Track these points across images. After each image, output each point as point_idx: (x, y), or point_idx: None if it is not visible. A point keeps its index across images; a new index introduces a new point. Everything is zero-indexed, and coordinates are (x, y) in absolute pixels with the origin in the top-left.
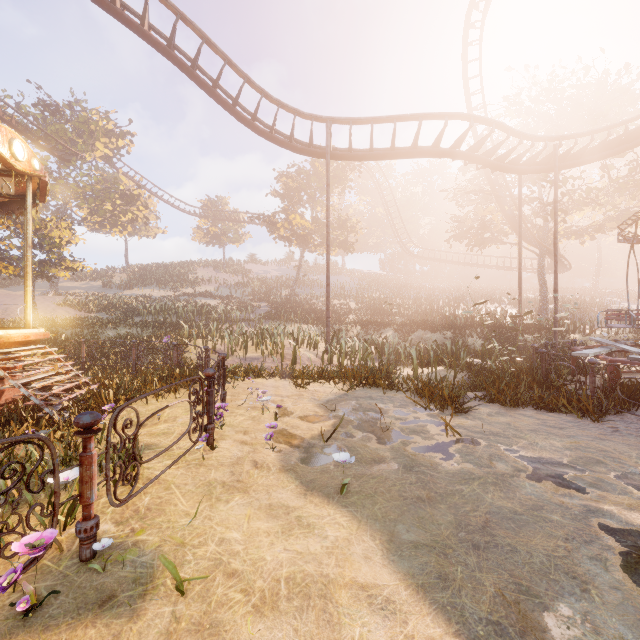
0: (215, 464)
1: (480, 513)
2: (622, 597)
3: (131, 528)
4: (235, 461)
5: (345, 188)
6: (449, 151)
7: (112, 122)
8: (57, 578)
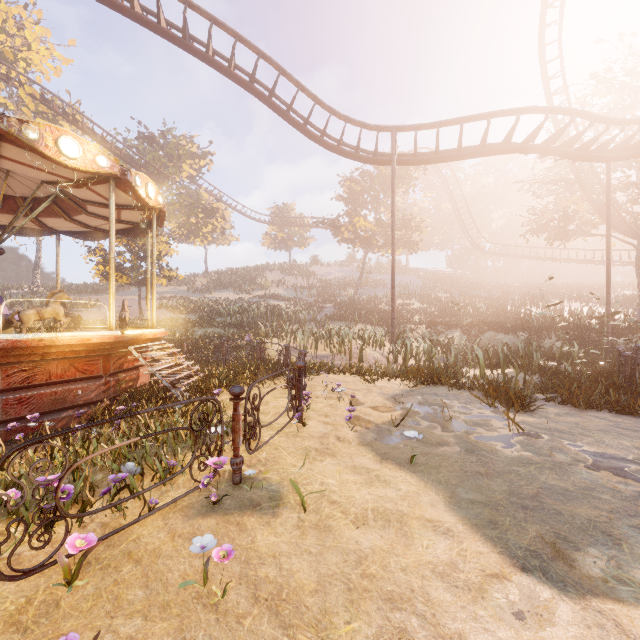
0: (307, 436)
1: (532, 487)
2: None
3: (259, 470)
4: (322, 435)
5: (409, 187)
6: (521, 146)
7: (196, 145)
8: (222, 491)
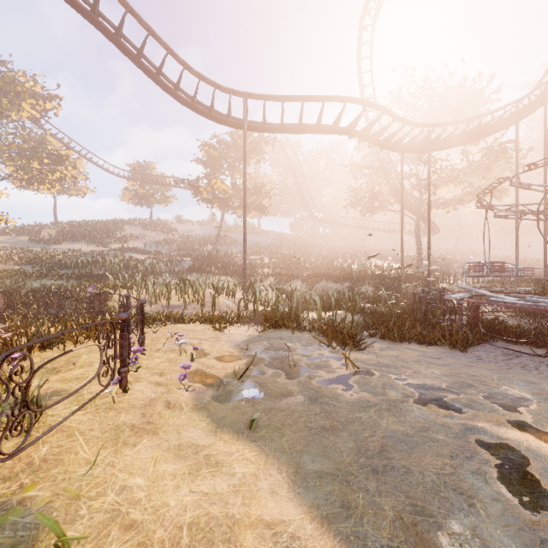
0: (126, 407)
1: (377, 438)
2: (502, 508)
3: (19, 484)
4: (147, 403)
5: (260, 159)
6: (347, 129)
7: (39, 85)
8: None
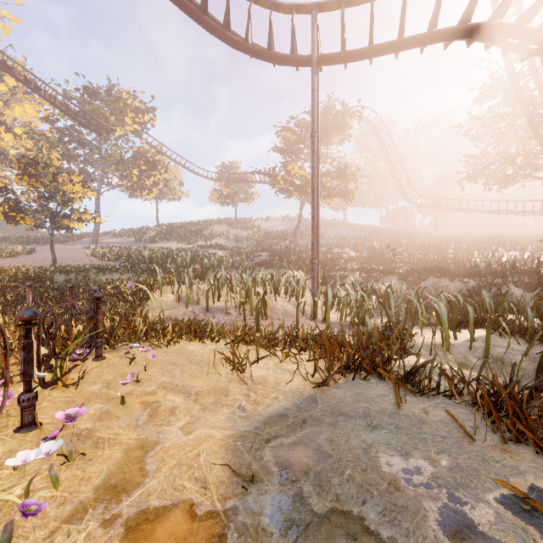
0: None
1: None
2: None
3: None
4: None
5: (344, 137)
6: (486, 24)
7: (138, 99)
8: None
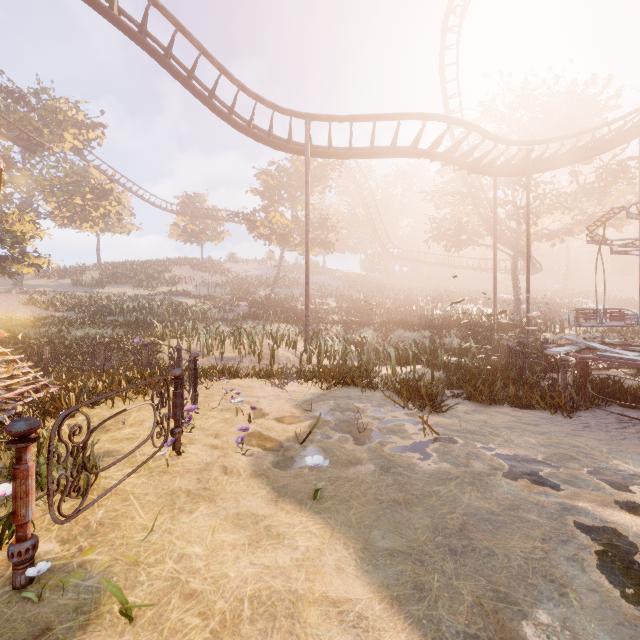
0: (181, 471)
1: (457, 515)
2: (600, 600)
3: (78, 547)
4: (203, 467)
5: (325, 187)
6: (427, 152)
7: (82, 112)
8: None
